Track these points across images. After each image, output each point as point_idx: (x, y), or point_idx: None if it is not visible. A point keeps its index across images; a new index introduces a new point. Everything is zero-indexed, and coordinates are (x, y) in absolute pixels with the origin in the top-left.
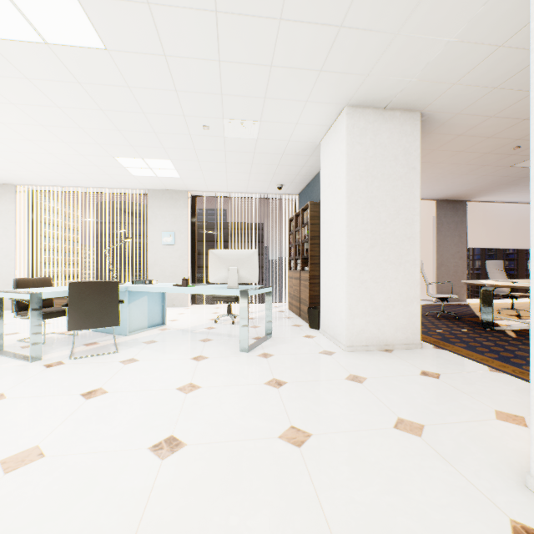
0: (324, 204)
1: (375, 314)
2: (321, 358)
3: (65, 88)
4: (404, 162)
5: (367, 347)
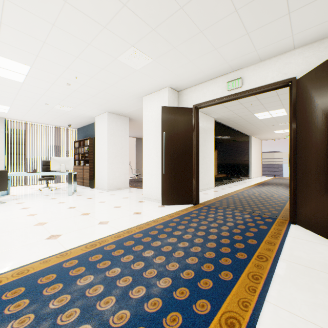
0: (98, 140)
1: (116, 179)
2: (100, 193)
3: None
4: (124, 132)
5: (114, 189)
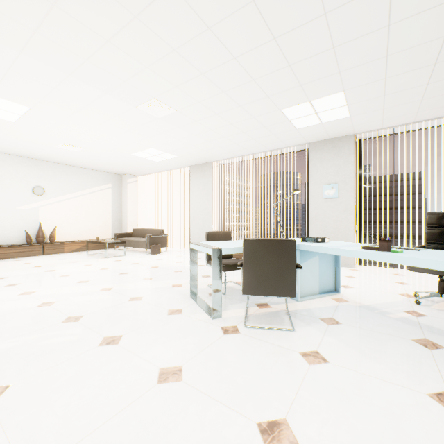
0: None
1: None
2: None
3: (239, 22)
4: None
5: None
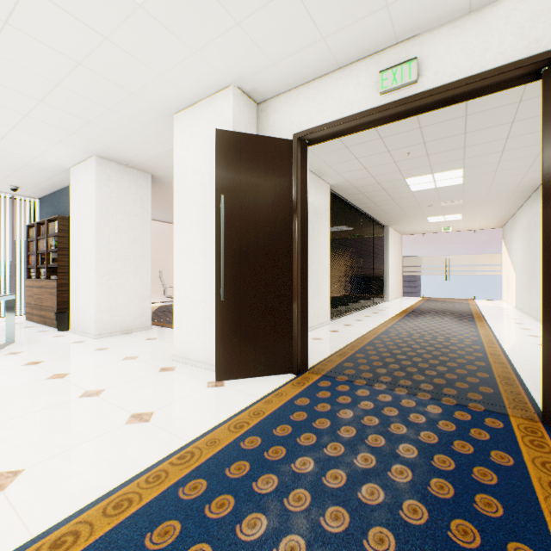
0: (76, 222)
1: (119, 309)
2: (74, 345)
3: None
4: (141, 205)
5: (113, 333)
